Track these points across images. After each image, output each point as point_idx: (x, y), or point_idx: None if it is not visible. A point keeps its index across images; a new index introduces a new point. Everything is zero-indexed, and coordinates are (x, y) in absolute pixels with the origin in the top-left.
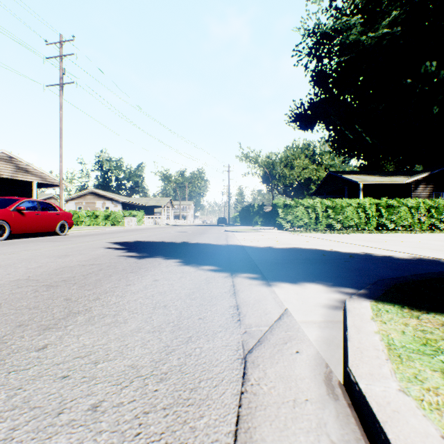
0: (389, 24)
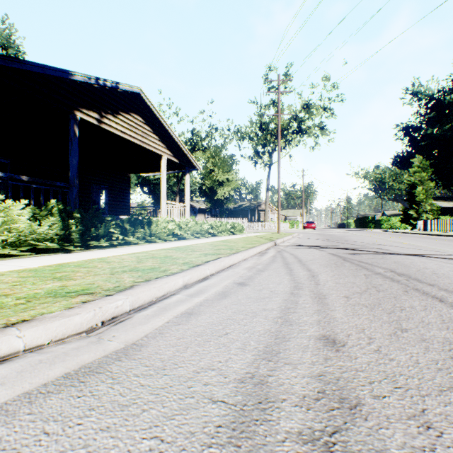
0: (450, 125)
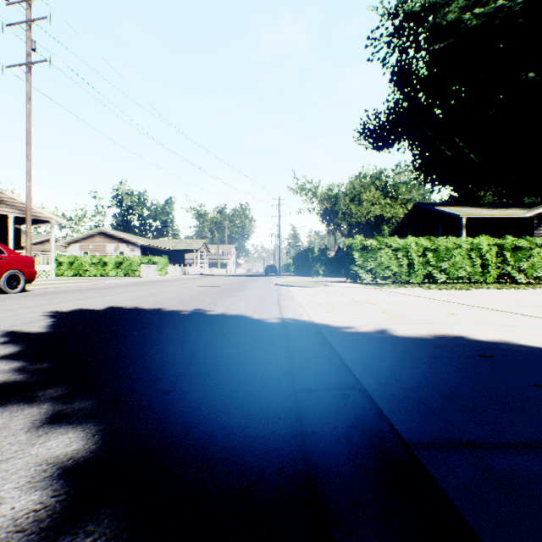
0: None
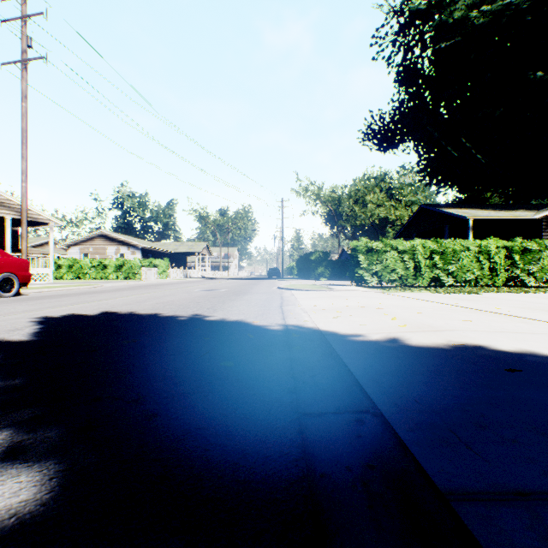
0: None
